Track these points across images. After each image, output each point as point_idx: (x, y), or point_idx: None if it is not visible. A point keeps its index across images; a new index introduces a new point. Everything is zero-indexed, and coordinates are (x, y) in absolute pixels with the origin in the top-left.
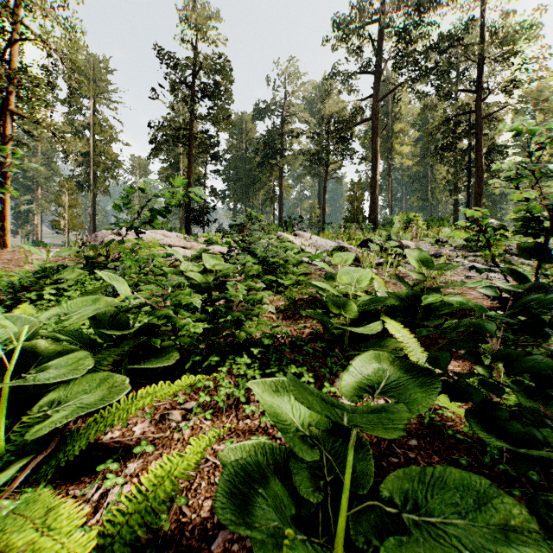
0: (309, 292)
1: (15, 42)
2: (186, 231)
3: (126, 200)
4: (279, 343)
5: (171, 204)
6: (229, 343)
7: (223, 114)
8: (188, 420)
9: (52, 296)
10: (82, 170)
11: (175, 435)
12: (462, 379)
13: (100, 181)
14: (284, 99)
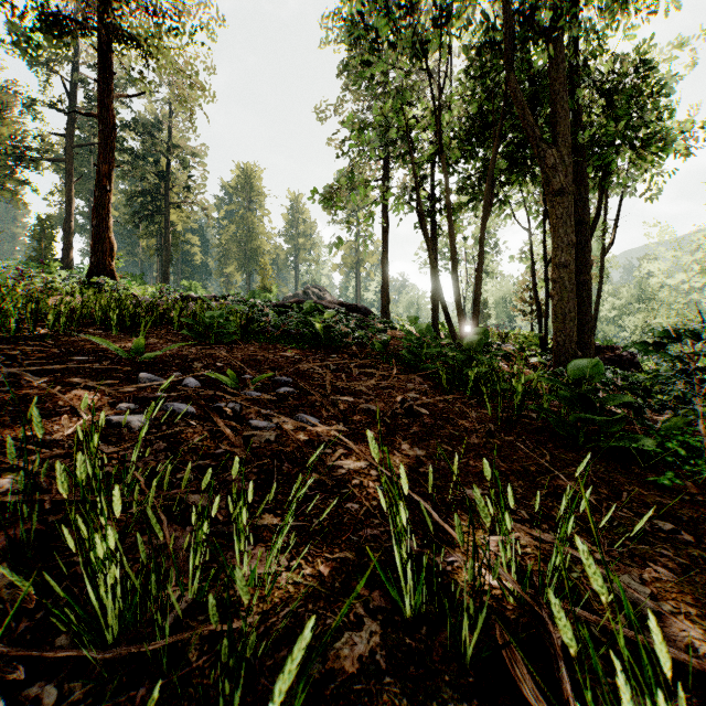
0: None
1: None
2: None
3: None
4: None
5: None
6: None
7: None
8: None
9: None
10: None
11: None
12: None
13: None
14: None
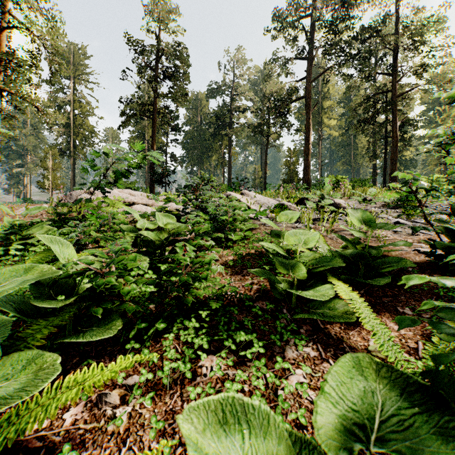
0: (255, 247)
1: (3, 30)
2: (150, 190)
3: (93, 163)
4: (228, 301)
5: (133, 167)
6: (178, 303)
7: (181, 92)
8: (127, 402)
9: (18, 252)
10: (64, 139)
11: (110, 425)
12: (418, 347)
13: (79, 149)
14: (232, 81)
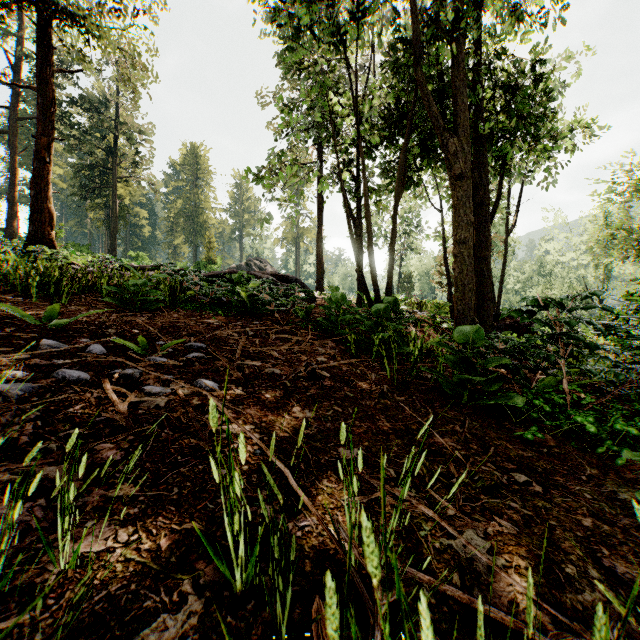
0: None
1: None
2: None
3: None
4: None
5: None
6: None
7: None
8: None
9: None
10: None
11: None
12: None
13: None
14: None
